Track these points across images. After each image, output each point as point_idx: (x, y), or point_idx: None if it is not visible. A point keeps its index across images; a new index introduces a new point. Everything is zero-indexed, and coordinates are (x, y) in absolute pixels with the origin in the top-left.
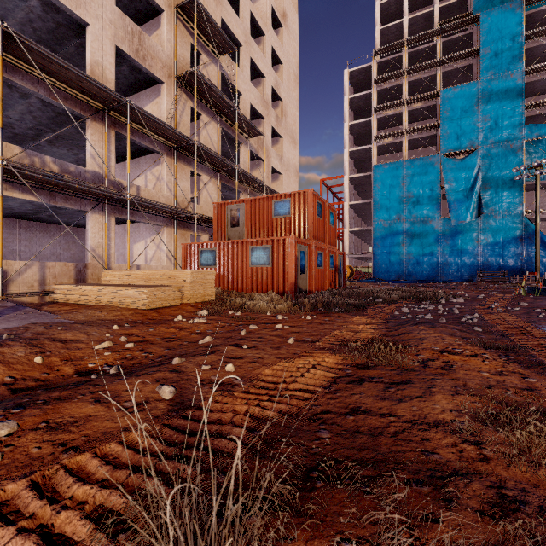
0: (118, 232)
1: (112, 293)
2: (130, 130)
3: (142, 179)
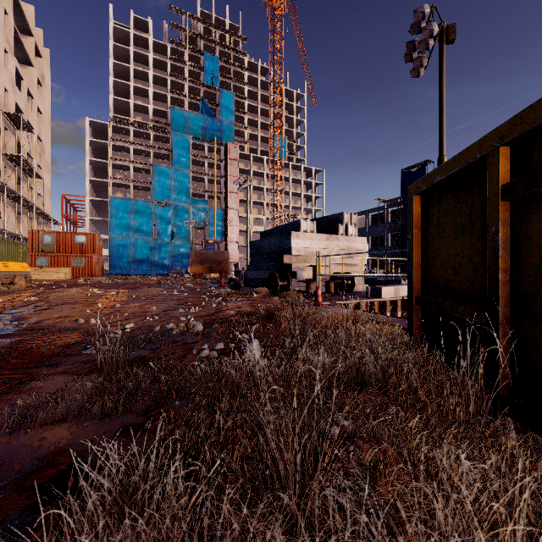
0: None
1: (44, 275)
2: None
3: None
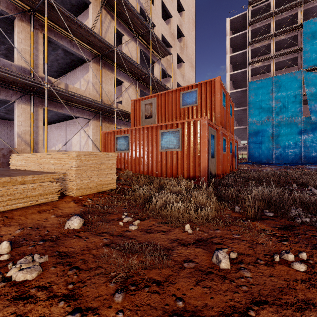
0: (62, 127)
1: None
2: (59, 36)
3: (77, 85)
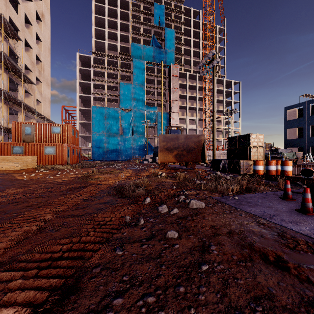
0: None
1: None
2: None
3: None
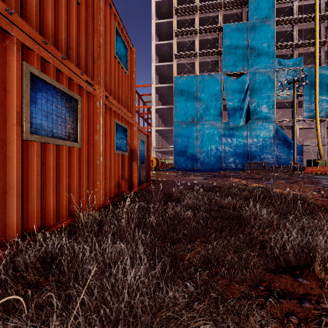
0: None
1: None
2: None
3: None
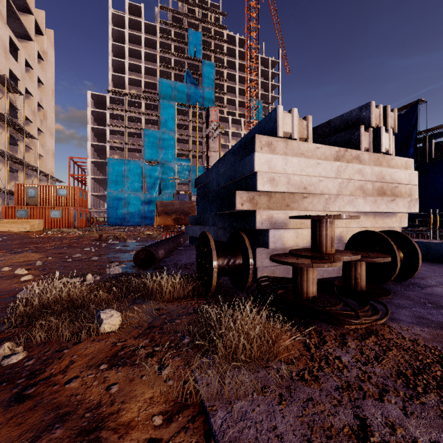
0: None
1: (9, 227)
2: None
3: None
